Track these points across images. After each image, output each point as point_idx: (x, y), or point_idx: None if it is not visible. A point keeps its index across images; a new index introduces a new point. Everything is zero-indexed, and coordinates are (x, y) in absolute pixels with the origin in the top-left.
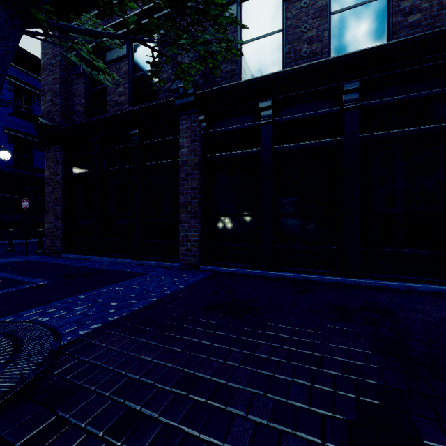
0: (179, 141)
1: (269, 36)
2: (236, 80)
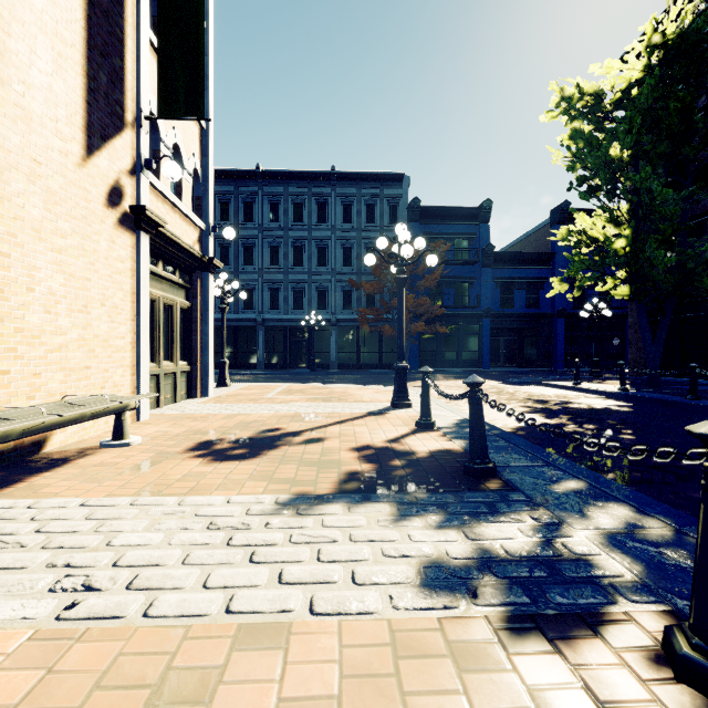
0: None
1: None
2: None
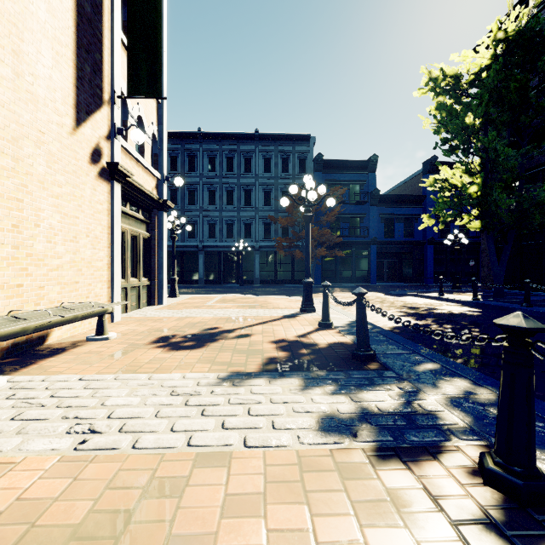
0: None
1: None
2: None
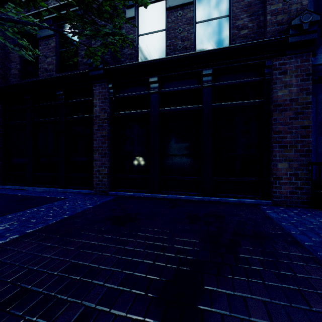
0: (93, 102)
1: (157, 33)
2: (135, 61)
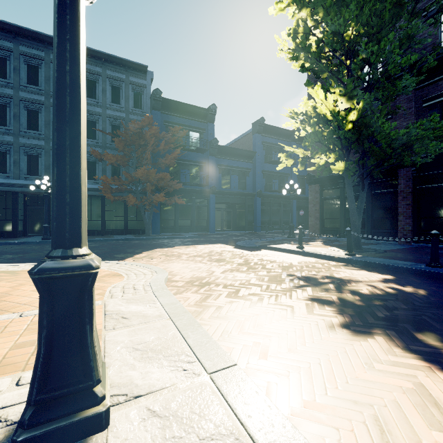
0: (398, 181)
1: None
2: None
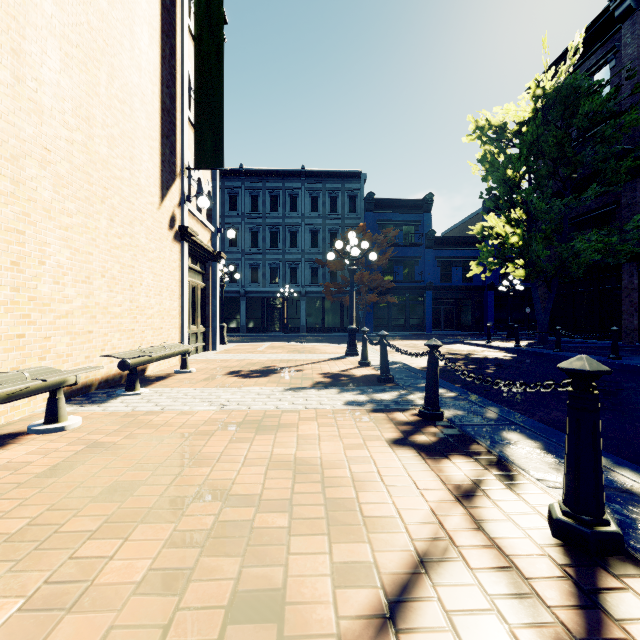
0: (622, 277)
1: None
2: None
